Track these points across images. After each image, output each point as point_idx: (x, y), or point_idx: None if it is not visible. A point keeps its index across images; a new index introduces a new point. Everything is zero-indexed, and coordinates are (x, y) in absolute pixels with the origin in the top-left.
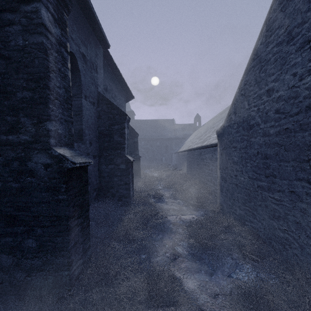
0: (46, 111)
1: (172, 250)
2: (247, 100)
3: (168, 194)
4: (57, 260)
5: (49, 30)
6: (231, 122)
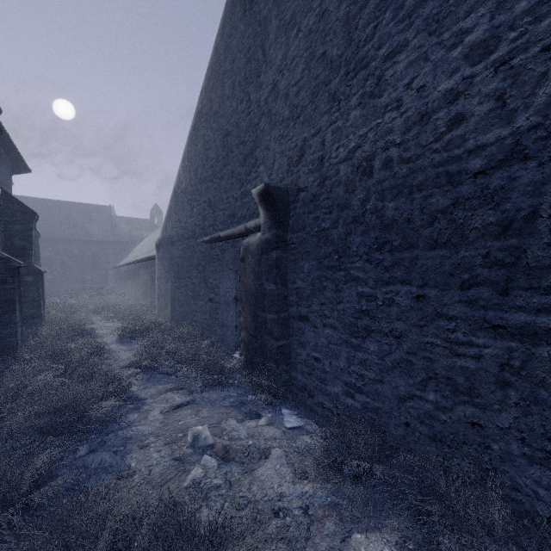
0: None
1: (102, 343)
2: (171, 221)
3: (99, 318)
4: (5, 331)
5: None
6: (164, 236)
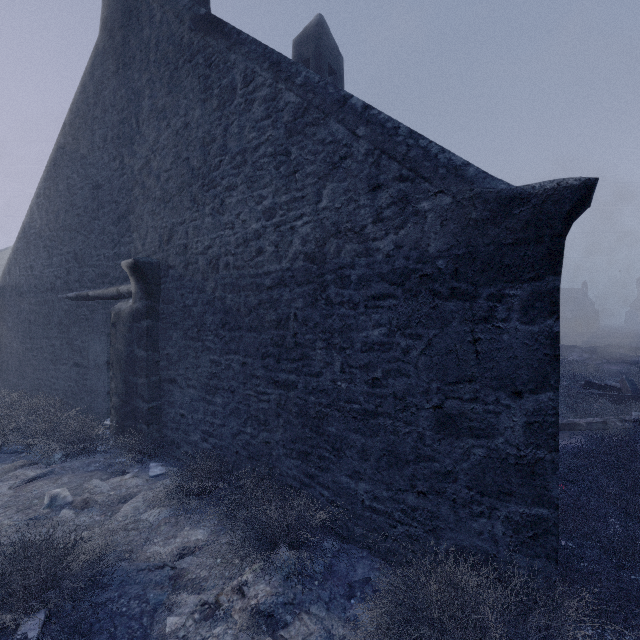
0: None
1: None
2: (19, 266)
3: None
4: None
5: None
6: (6, 283)
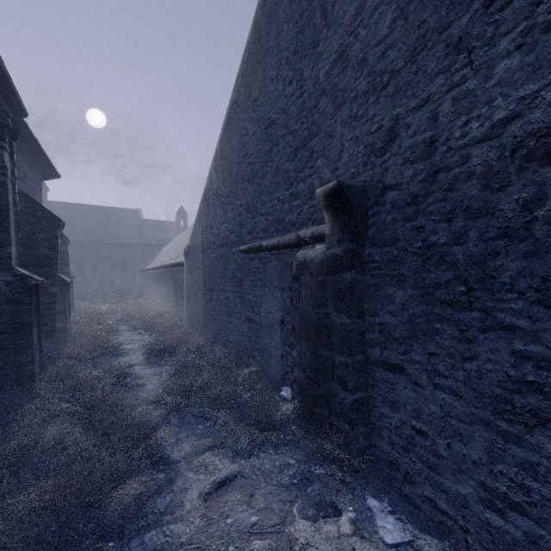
0: (9, 238)
1: (128, 363)
2: (201, 227)
3: (126, 327)
4: (21, 358)
5: (8, 168)
6: (193, 242)
